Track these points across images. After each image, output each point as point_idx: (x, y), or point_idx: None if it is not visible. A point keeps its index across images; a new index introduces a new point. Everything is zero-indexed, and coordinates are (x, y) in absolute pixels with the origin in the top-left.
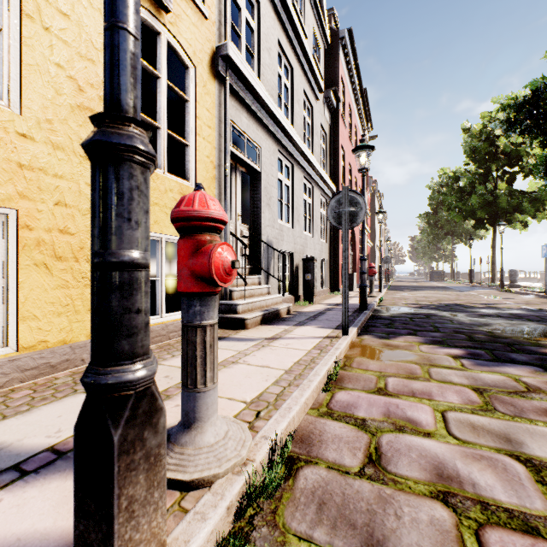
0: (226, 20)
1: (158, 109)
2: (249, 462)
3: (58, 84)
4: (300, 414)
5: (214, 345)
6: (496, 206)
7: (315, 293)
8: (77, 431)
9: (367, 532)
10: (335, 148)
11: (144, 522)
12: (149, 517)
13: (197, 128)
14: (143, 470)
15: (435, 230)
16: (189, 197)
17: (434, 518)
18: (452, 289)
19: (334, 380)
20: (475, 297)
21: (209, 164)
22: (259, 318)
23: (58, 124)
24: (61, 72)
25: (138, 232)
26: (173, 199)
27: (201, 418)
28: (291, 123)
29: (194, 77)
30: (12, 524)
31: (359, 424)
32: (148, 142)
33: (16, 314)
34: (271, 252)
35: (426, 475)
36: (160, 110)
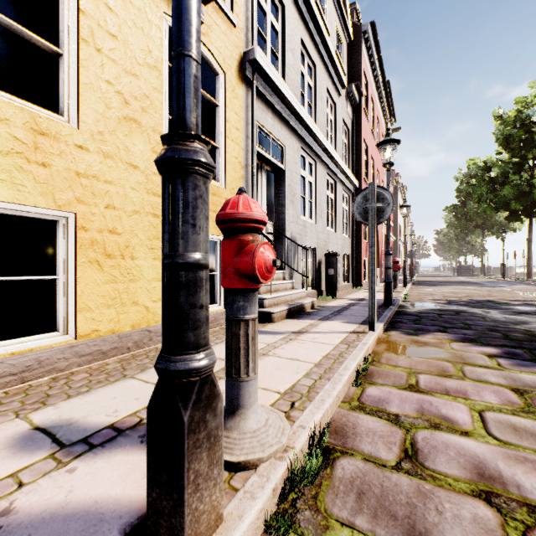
0: (252, 25)
1: None
2: (290, 449)
3: (108, 99)
4: (333, 407)
5: (256, 338)
6: (532, 196)
7: (338, 288)
8: (150, 410)
9: (409, 523)
10: (357, 142)
11: (206, 495)
12: (210, 491)
13: (227, 131)
14: (205, 448)
15: (463, 223)
16: (233, 201)
17: (477, 516)
18: (483, 284)
19: (363, 375)
20: (509, 294)
21: (237, 165)
22: (284, 312)
23: (108, 135)
24: (111, 88)
25: (201, 236)
26: None
27: (244, 405)
28: (313, 120)
29: (223, 83)
30: (89, 489)
31: (392, 419)
32: (209, 155)
33: (74, 306)
34: (295, 248)
35: (466, 474)
36: None
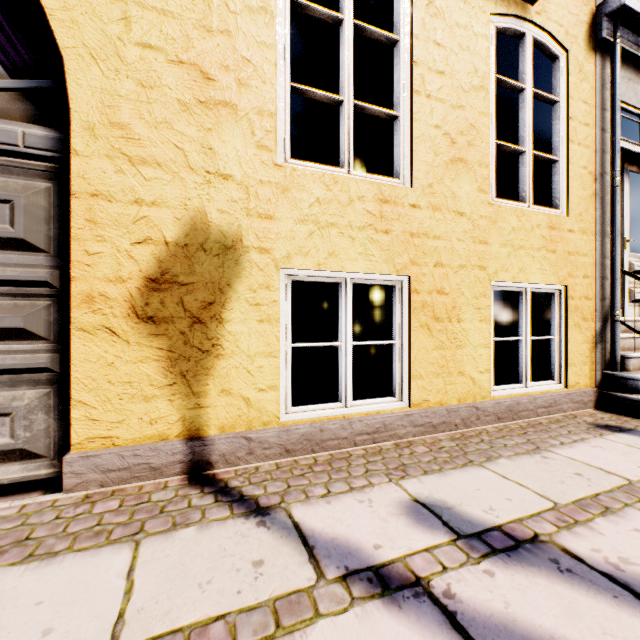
0: None
1: (520, 130)
2: None
3: (436, 145)
4: None
5: None
6: None
7: None
8: None
9: None
10: None
11: None
12: None
13: (570, 133)
14: None
15: None
16: None
17: None
18: None
19: None
20: None
21: (586, 177)
22: None
23: (436, 185)
24: (438, 132)
25: None
26: (540, 237)
27: None
28: None
29: (564, 66)
30: (528, 611)
31: None
32: None
33: (407, 372)
34: None
35: None
36: (523, 130)
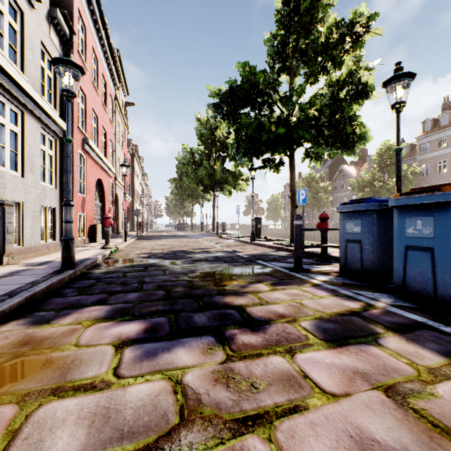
0: None
1: None
2: None
3: None
4: None
5: None
6: (215, 177)
7: (8, 250)
8: None
9: None
10: None
11: None
12: None
13: None
14: None
15: (181, 192)
16: None
17: None
18: (188, 237)
19: None
20: (199, 243)
21: None
22: None
23: None
24: None
25: None
26: None
27: None
28: None
29: None
30: None
31: None
32: None
33: None
34: None
35: None
36: None
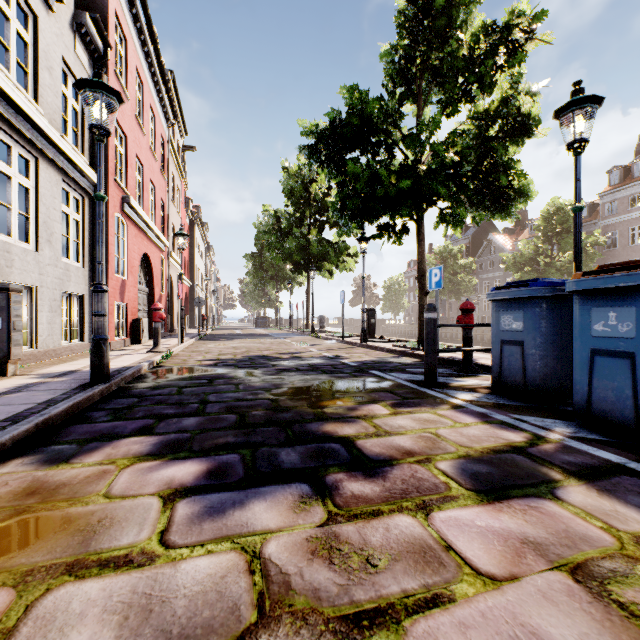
0: None
1: None
2: None
3: None
4: None
5: None
6: (309, 252)
7: (15, 355)
8: None
9: None
10: None
11: None
12: None
13: None
14: None
15: (261, 272)
16: None
17: None
18: (271, 336)
19: None
20: (287, 345)
21: None
22: None
23: None
24: None
25: None
26: None
27: None
28: None
29: None
30: None
31: None
32: None
33: None
34: None
35: None
36: None
